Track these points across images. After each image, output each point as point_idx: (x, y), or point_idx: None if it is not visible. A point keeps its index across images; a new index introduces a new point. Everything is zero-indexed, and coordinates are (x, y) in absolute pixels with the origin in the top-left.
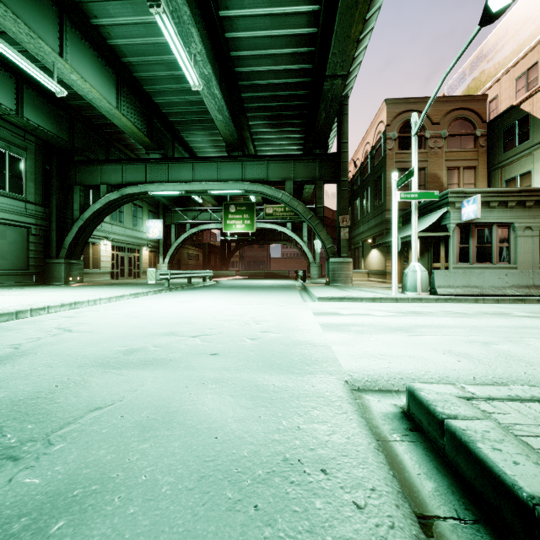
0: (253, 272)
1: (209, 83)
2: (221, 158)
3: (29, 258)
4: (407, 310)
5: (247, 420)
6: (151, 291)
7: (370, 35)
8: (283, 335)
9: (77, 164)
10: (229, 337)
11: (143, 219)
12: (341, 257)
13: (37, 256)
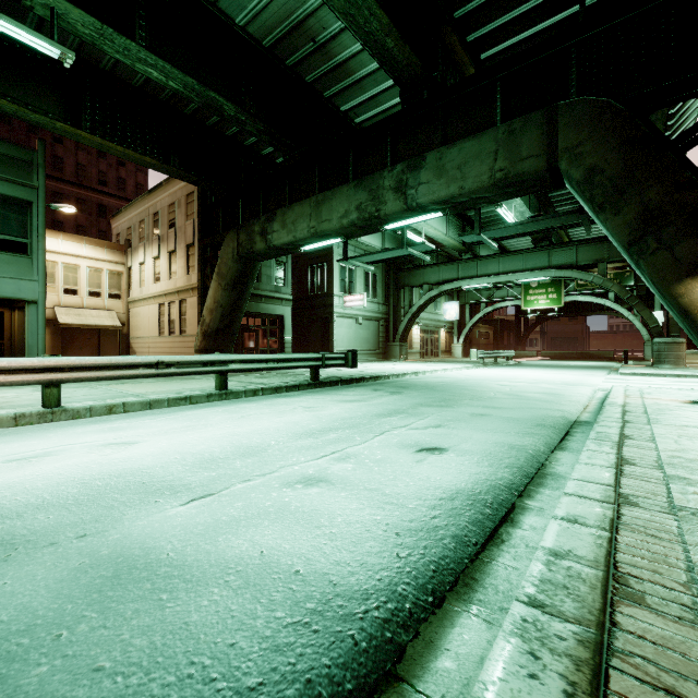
0: (560, 352)
1: (523, 213)
2: (526, 249)
3: (379, 342)
4: (690, 381)
5: (559, 388)
6: (474, 366)
7: (695, 120)
8: (577, 382)
9: (405, 271)
10: (548, 381)
11: (440, 303)
12: (669, 337)
13: (383, 341)
